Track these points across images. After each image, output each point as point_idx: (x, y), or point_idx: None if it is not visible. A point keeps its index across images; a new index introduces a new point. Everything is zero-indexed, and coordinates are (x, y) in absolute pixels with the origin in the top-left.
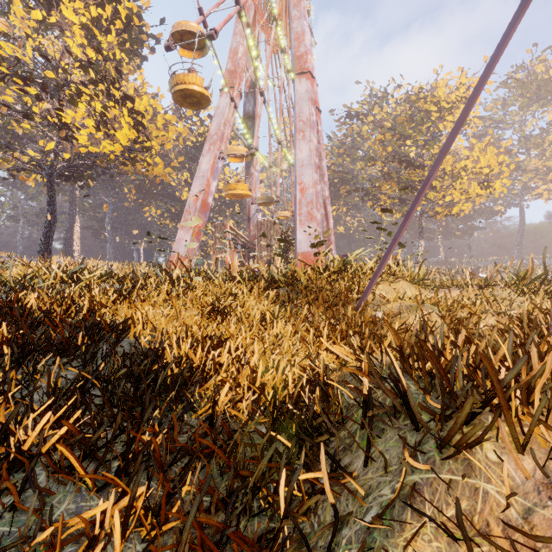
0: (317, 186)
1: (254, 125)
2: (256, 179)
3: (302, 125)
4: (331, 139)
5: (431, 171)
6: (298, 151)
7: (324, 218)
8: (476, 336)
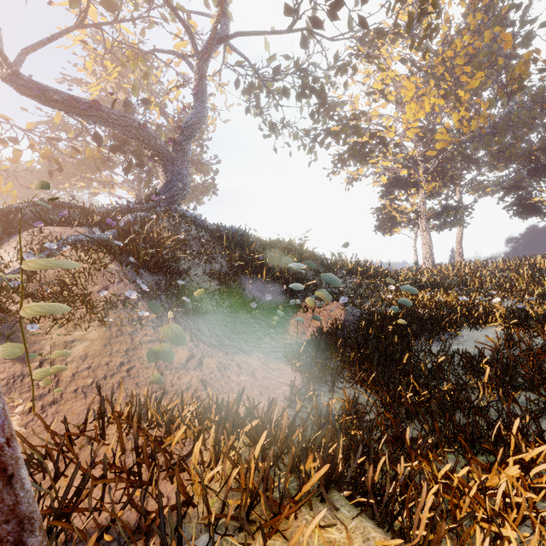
0: None
1: None
2: None
3: None
4: None
5: None
6: None
7: None
8: None
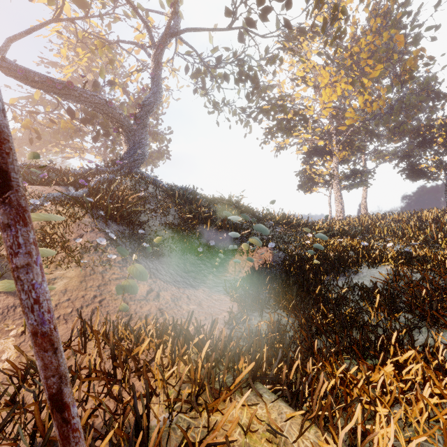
0: None
1: None
2: None
3: None
4: None
5: None
6: None
7: None
8: None
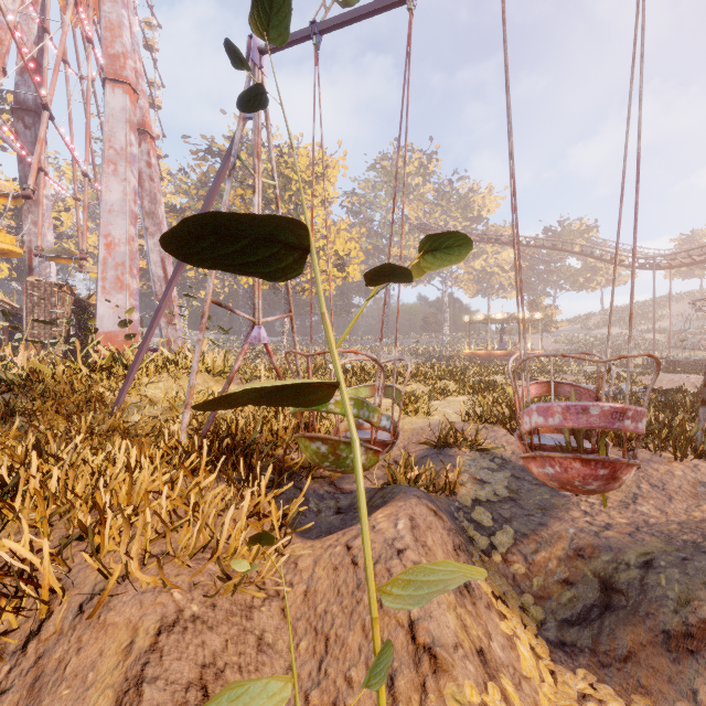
0: (135, 244)
1: (37, 124)
2: (44, 209)
3: (113, 154)
4: (187, 174)
5: (172, 277)
6: (106, 189)
7: (164, 282)
8: (162, 439)
